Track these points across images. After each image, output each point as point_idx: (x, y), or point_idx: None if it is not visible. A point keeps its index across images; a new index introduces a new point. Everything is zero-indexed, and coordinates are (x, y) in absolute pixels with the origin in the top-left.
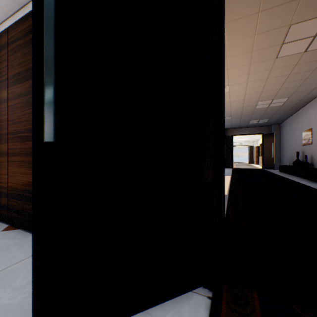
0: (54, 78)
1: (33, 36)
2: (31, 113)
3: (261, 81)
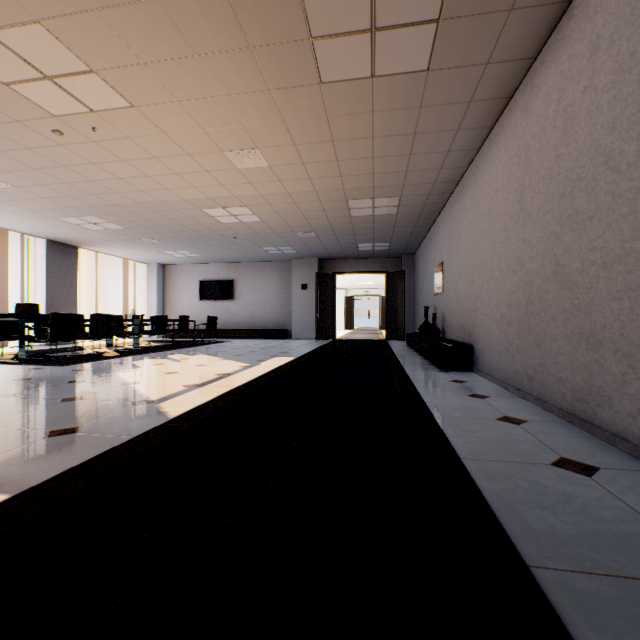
0: None
1: None
2: None
3: (324, 147)
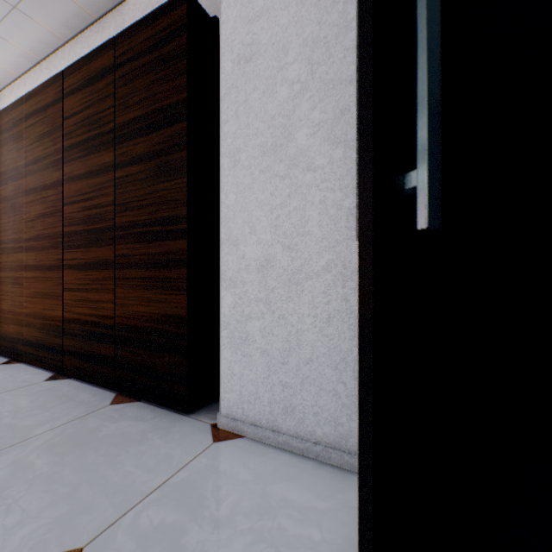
0: (439, 88)
1: (374, 5)
2: (168, 190)
3: None
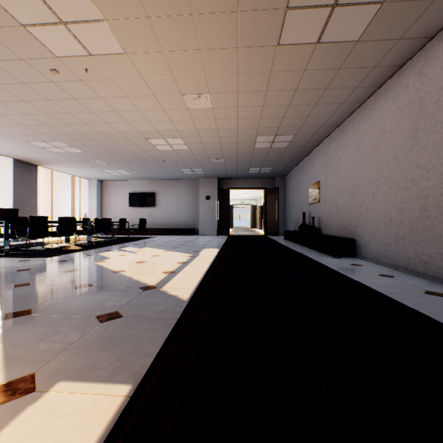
0: None
1: None
2: None
3: (258, 95)
